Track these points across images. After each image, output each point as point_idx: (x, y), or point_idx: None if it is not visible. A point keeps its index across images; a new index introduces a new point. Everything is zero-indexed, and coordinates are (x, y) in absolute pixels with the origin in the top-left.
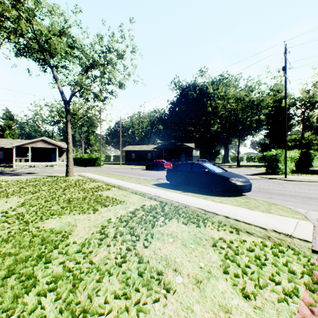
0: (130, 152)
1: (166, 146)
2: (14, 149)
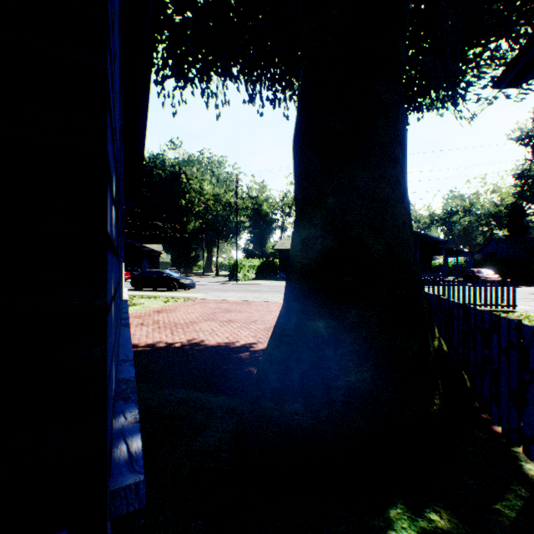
0: None
1: None
2: None
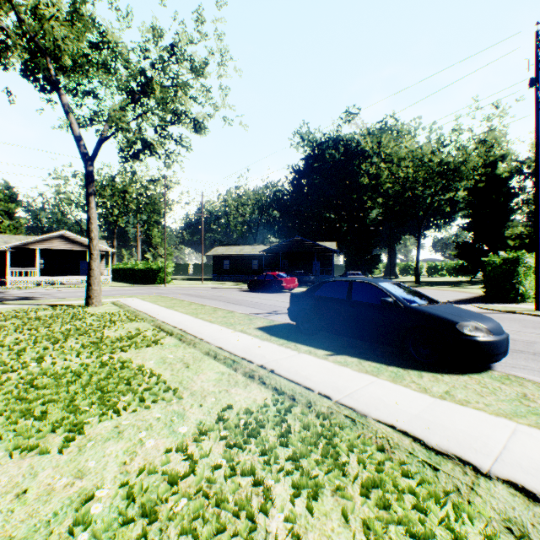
0: (221, 258)
1: (286, 247)
2: (9, 252)
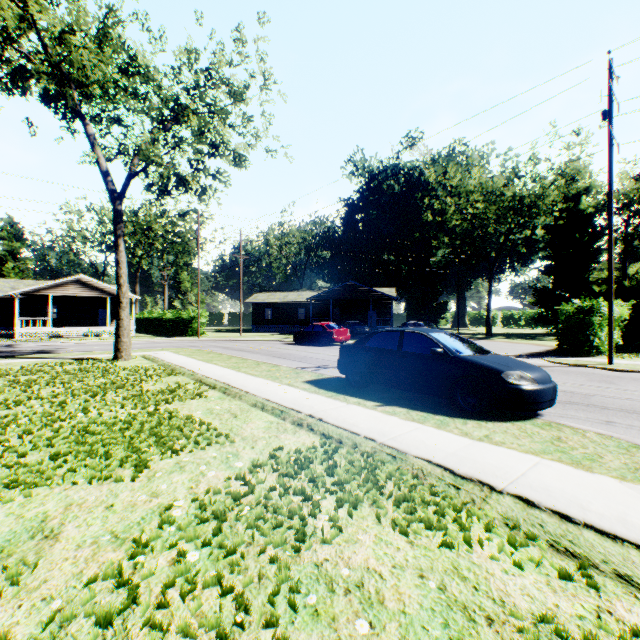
0: (262, 306)
1: (337, 293)
2: (17, 299)
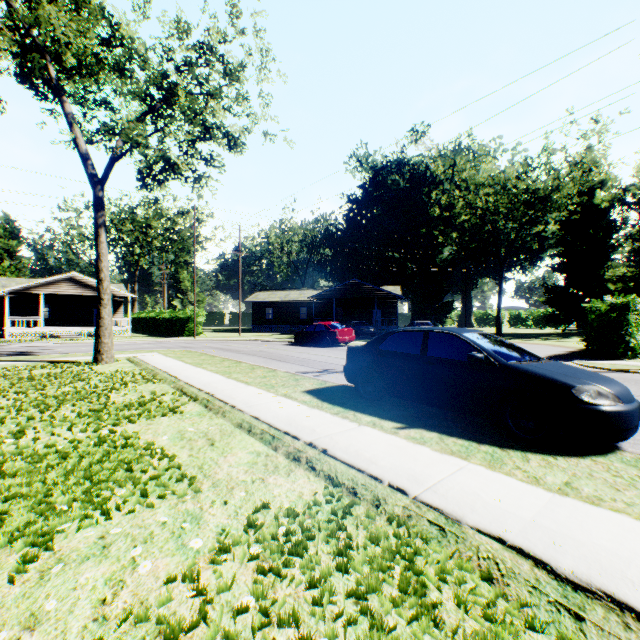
0: (262, 305)
1: (340, 292)
2: (7, 298)
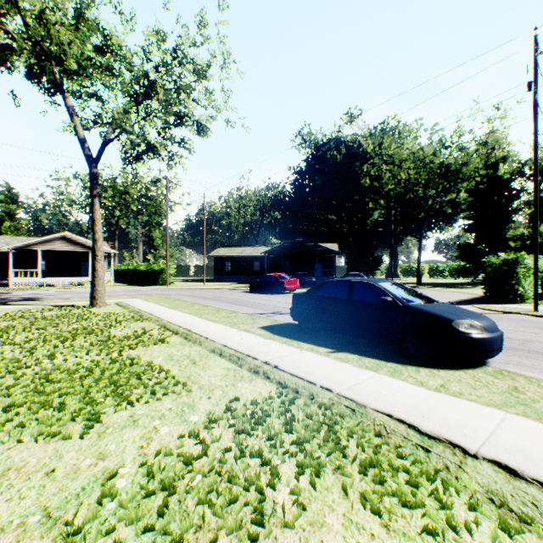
0: (223, 259)
1: (288, 248)
2: (11, 253)
